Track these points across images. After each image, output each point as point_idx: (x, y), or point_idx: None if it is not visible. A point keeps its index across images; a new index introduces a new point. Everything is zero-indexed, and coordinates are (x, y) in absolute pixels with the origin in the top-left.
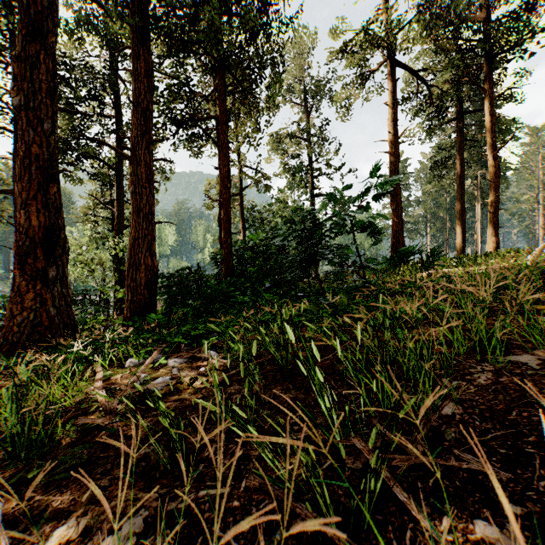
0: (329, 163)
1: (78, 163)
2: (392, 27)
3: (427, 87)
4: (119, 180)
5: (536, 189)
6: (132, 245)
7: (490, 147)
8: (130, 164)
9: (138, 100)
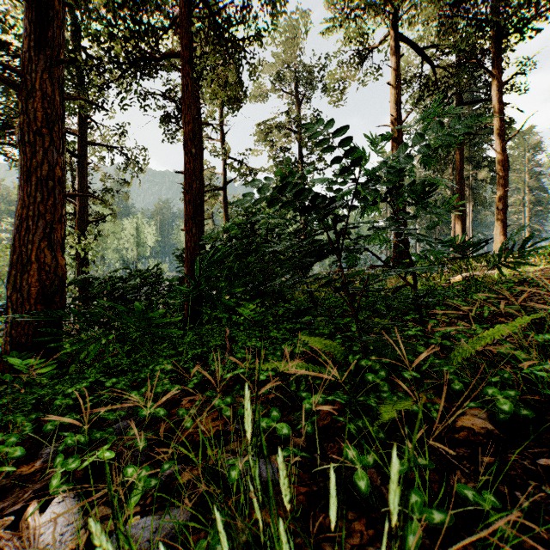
0: (321, 157)
1: None
2: None
3: (433, 66)
4: (81, 168)
5: (523, 192)
6: (17, 230)
7: (498, 137)
8: (19, 97)
9: None
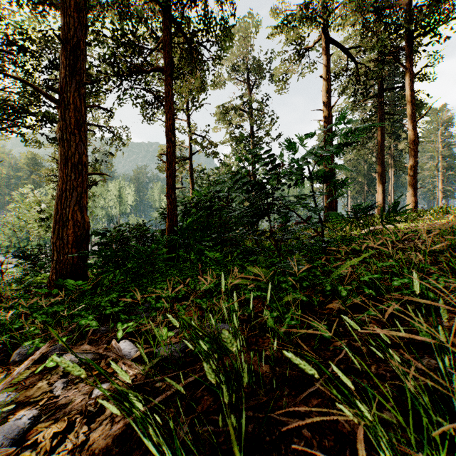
0: (268, 133)
1: (37, 126)
2: (328, 2)
3: (356, 63)
4: None
5: (437, 159)
6: (59, 198)
7: (410, 118)
8: (58, 108)
9: (67, 37)
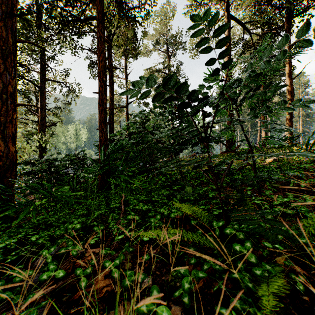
0: None
1: None
2: None
3: (249, 34)
4: (42, 94)
5: (298, 110)
6: None
7: (287, 76)
8: None
9: None
